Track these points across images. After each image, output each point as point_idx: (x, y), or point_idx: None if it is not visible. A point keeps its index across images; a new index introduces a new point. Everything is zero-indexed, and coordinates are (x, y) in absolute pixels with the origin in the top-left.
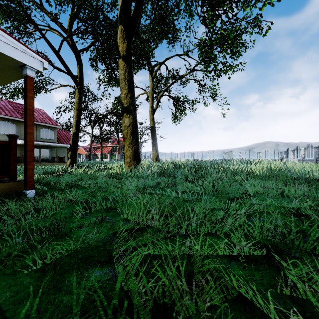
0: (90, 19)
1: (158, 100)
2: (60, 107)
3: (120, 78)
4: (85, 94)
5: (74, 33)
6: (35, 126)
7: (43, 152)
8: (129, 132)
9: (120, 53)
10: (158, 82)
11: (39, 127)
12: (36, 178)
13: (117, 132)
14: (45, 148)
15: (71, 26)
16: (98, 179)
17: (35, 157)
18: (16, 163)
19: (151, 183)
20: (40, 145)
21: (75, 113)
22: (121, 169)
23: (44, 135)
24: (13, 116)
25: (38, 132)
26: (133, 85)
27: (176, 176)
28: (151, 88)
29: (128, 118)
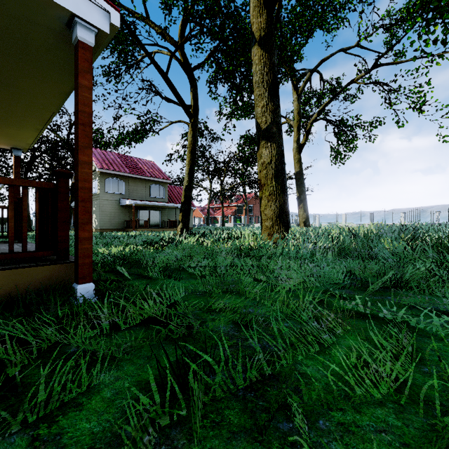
0: (207, 10)
1: (307, 130)
2: (171, 155)
3: (254, 80)
4: (202, 134)
5: (185, 40)
6: (144, 183)
7: (152, 214)
8: (270, 174)
9: (254, 35)
10: (306, 103)
11: (149, 184)
12: (128, 251)
13: (243, 185)
14: (155, 209)
15: (182, 36)
16: (219, 258)
17: (144, 221)
18: (67, 226)
19: (335, 276)
20: (149, 205)
21: (188, 157)
22: (256, 239)
23: (153, 193)
24: (122, 171)
25: (147, 189)
26: (277, 89)
27: (380, 259)
28: (297, 112)
29: (269, 148)
